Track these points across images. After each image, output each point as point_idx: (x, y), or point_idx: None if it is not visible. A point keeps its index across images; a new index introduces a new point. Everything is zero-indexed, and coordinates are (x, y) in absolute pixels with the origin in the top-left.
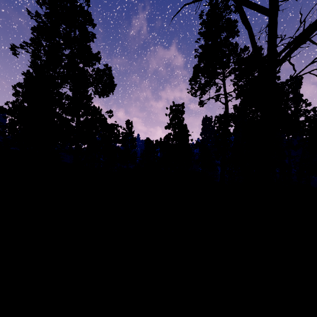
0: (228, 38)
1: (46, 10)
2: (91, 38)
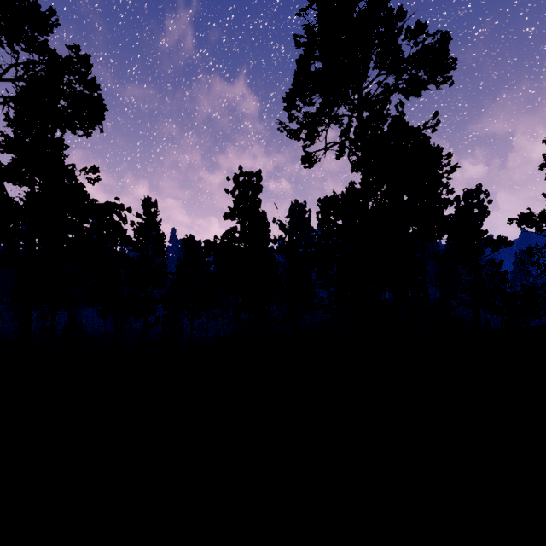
0: None
1: None
2: None
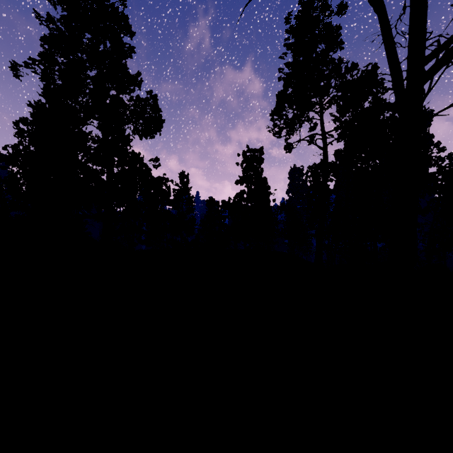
0: (327, 53)
1: (62, 11)
2: (129, 53)
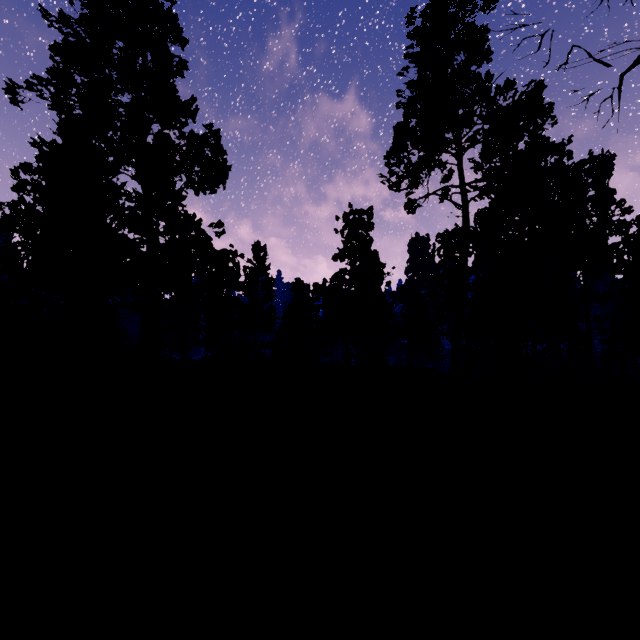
0: (468, 67)
1: (82, 9)
2: (179, 70)
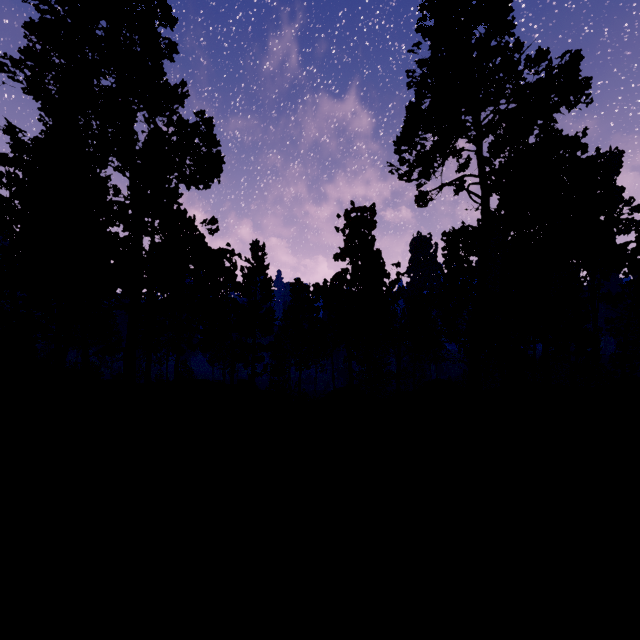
0: None
1: None
2: (168, 53)
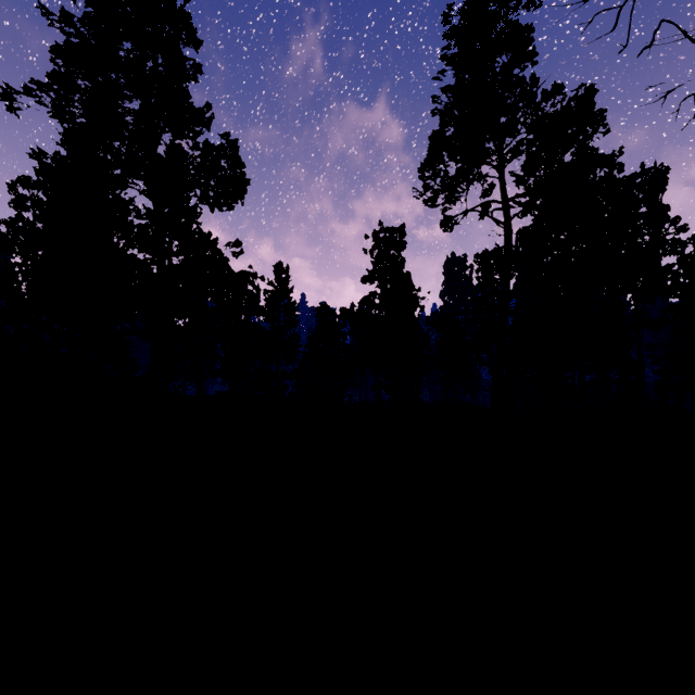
0: (510, 70)
1: (86, 7)
2: (192, 74)
